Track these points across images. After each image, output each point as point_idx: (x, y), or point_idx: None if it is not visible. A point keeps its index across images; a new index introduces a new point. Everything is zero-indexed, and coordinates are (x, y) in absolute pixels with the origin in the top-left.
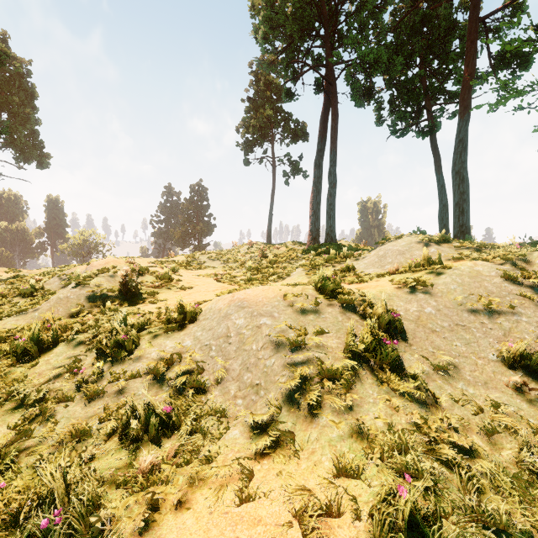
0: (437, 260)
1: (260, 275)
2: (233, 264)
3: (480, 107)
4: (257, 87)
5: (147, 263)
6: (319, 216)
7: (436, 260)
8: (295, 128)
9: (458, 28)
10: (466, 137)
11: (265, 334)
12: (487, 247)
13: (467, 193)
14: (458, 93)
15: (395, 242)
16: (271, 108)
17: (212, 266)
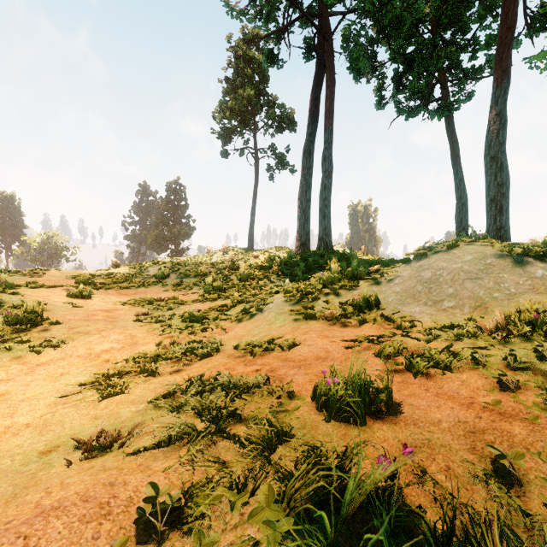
0: None
1: (221, 300)
2: (192, 279)
3: (543, 55)
4: (237, 65)
5: (65, 278)
6: (309, 216)
7: None
8: (281, 114)
9: None
10: (504, 110)
11: None
12: None
13: (507, 185)
14: (477, 68)
15: (449, 254)
16: (253, 88)
17: (162, 283)
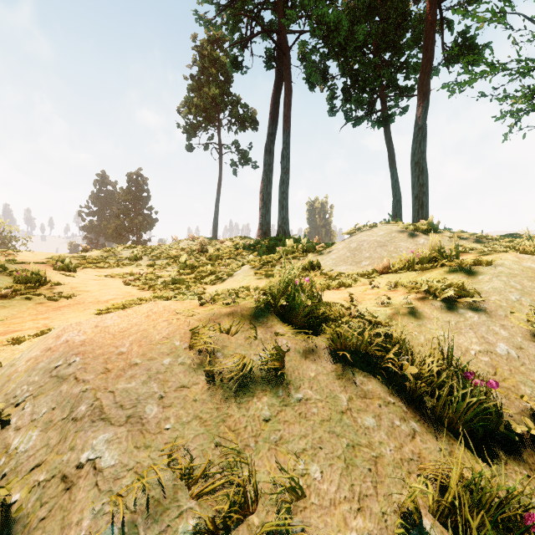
0: (454, 251)
1: (195, 274)
2: (164, 260)
3: (447, 86)
4: (201, 63)
5: (39, 259)
6: (269, 208)
7: (452, 251)
8: (244, 114)
9: (411, 18)
10: (425, 125)
11: (73, 532)
12: (489, 238)
13: (427, 186)
14: (410, 87)
15: (370, 231)
16: (217, 87)
17: (135, 264)
